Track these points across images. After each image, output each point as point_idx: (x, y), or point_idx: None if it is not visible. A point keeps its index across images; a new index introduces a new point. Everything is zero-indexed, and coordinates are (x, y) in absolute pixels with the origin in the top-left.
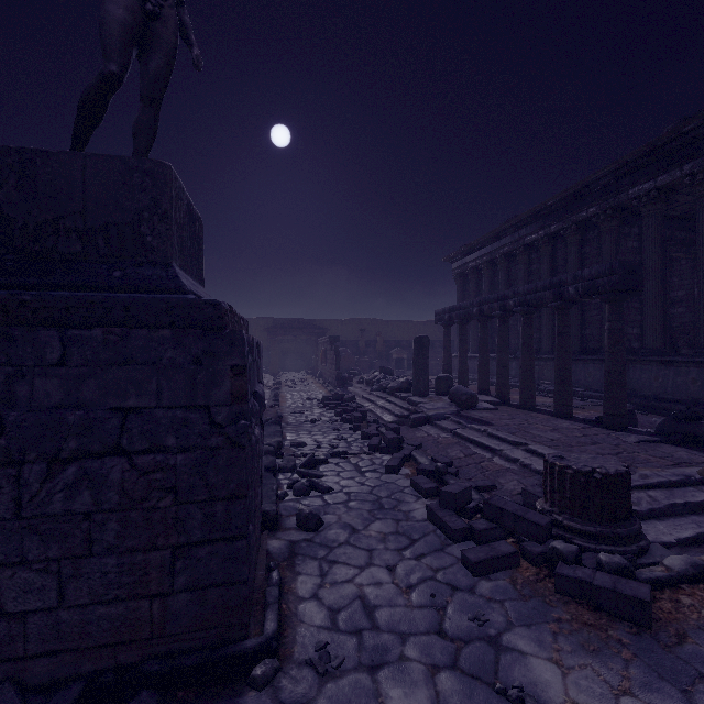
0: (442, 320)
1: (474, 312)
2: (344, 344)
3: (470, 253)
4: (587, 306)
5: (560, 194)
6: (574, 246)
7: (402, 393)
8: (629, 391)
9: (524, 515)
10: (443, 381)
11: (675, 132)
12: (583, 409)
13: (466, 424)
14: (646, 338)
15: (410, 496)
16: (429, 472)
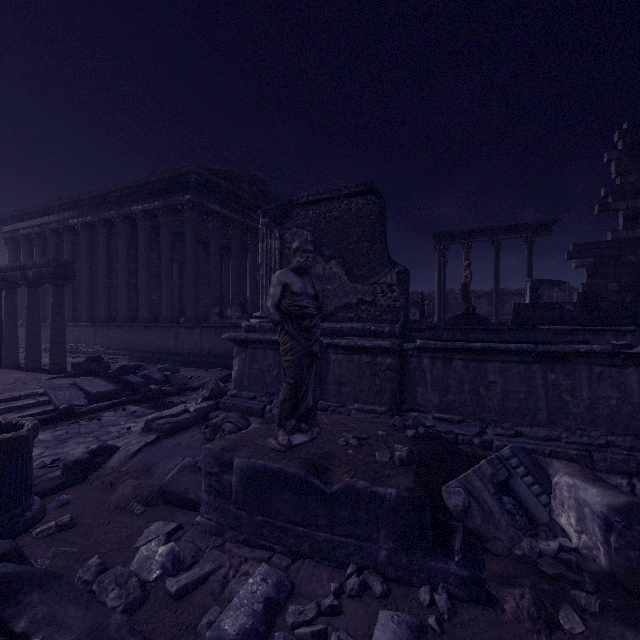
0: None
1: None
2: None
3: (21, 220)
4: (113, 285)
5: (89, 193)
6: (103, 237)
7: None
8: (131, 347)
9: None
10: None
11: (148, 179)
12: None
13: None
14: (140, 310)
15: None
16: None
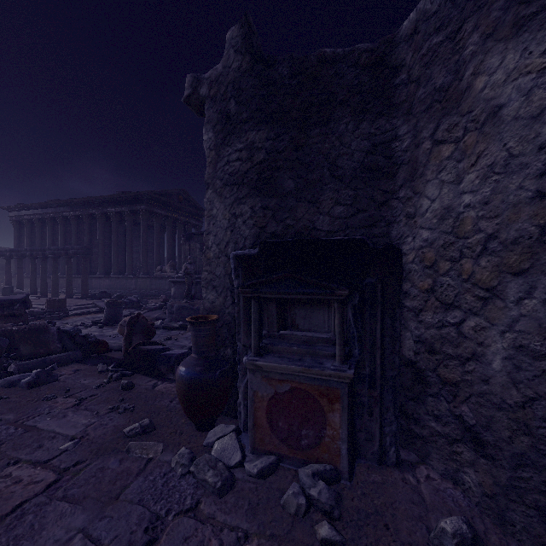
0: (5, 256)
1: (28, 254)
2: None
3: (26, 210)
4: (94, 253)
5: (80, 199)
6: (88, 225)
7: None
8: (107, 289)
9: (39, 311)
10: (8, 288)
11: (119, 195)
12: None
13: None
14: (113, 268)
15: None
16: None
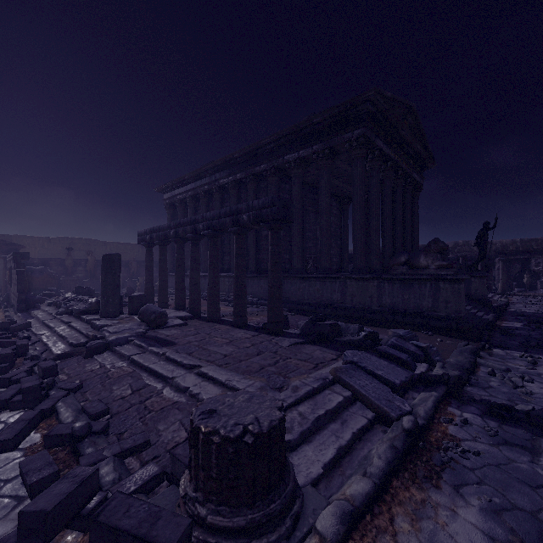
0: (144, 241)
1: (171, 234)
2: (46, 263)
3: (178, 187)
4: (260, 237)
5: (243, 149)
6: (252, 192)
7: (90, 315)
8: (285, 298)
9: (149, 532)
10: (137, 300)
11: (309, 121)
12: (257, 315)
13: (148, 347)
14: (294, 261)
15: (4, 503)
16: (63, 437)
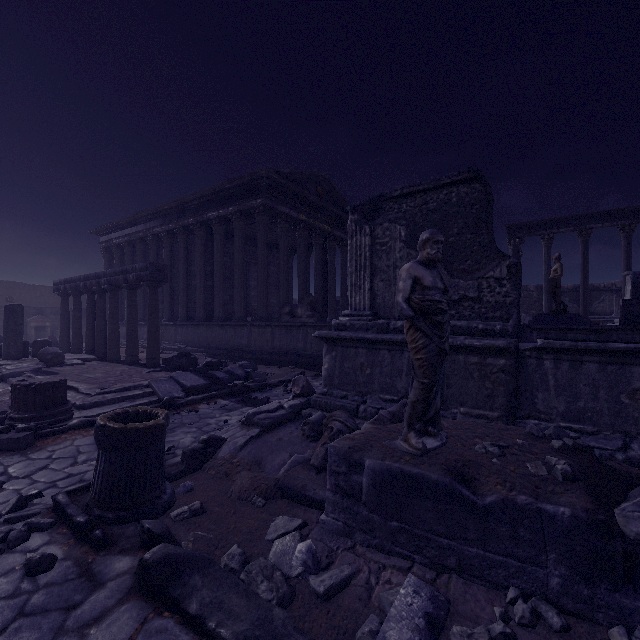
0: (60, 290)
1: (81, 286)
2: None
3: (114, 231)
4: (191, 287)
5: (171, 203)
6: (183, 243)
7: None
8: (207, 345)
9: None
10: (40, 344)
11: (223, 186)
12: None
13: (35, 376)
14: (215, 310)
15: None
16: None
